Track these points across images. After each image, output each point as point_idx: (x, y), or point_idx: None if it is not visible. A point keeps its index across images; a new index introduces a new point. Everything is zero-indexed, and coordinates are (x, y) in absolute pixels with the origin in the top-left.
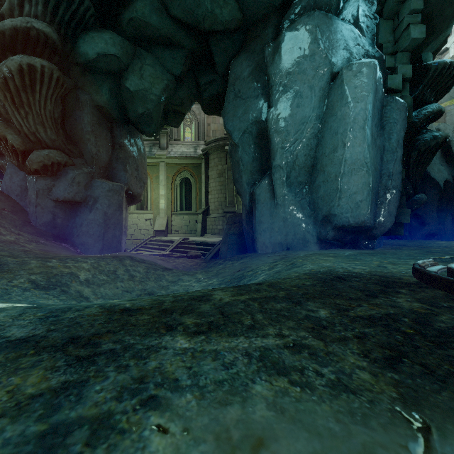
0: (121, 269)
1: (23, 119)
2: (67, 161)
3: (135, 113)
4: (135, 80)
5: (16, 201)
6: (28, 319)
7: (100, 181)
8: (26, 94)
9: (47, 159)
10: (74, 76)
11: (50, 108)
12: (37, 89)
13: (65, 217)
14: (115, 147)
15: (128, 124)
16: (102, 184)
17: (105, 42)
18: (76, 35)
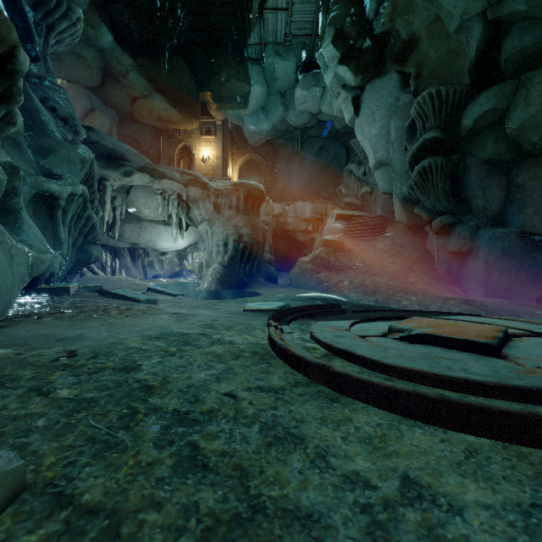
0: (436, 305)
1: (427, 200)
2: (454, 221)
3: (531, 144)
4: (517, 115)
5: (432, 255)
6: (325, 298)
7: (482, 232)
8: (426, 184)
9: (440, 224)
10: (463, 148)
11: (440, 186)
12: (429, 178)
13: (458, 265)
14: (509, 191)
15: (533, 156)
16: (483, 233)
17: (479, 105)
18: (459, 117)
